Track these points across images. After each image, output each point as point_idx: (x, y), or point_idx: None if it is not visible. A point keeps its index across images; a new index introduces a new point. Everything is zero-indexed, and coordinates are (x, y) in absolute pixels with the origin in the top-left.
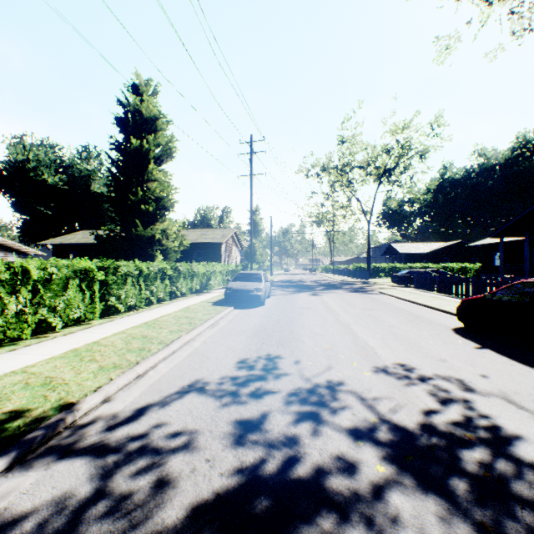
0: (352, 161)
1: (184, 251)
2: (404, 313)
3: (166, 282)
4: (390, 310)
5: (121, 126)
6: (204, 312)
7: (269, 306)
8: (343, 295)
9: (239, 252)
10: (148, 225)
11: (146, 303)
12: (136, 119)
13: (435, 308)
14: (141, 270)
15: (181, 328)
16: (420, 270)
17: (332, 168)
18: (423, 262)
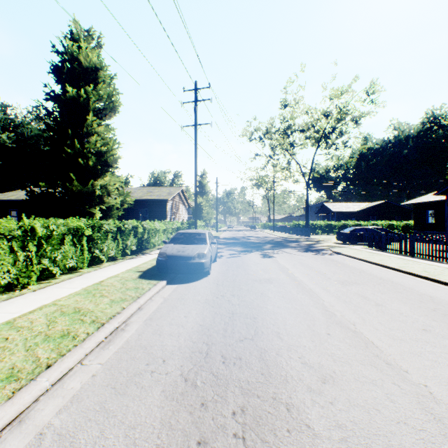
0: (292, 125)
1: (129, 208)
2: (405, 290)
3: (85, 244)
4: (381, 284)
5: (58, 75)
6: (116, 295)
7: (215, 277)
8: (298, 257)
9: (186, 210)
10: (88, 181)
11: (44, 276)
12: (74, 68)
13: (434, 279)
14: (33, 230)
15: (25, 360)
16: (365, 228)
17: (275, 131)
18: (352, 220)
